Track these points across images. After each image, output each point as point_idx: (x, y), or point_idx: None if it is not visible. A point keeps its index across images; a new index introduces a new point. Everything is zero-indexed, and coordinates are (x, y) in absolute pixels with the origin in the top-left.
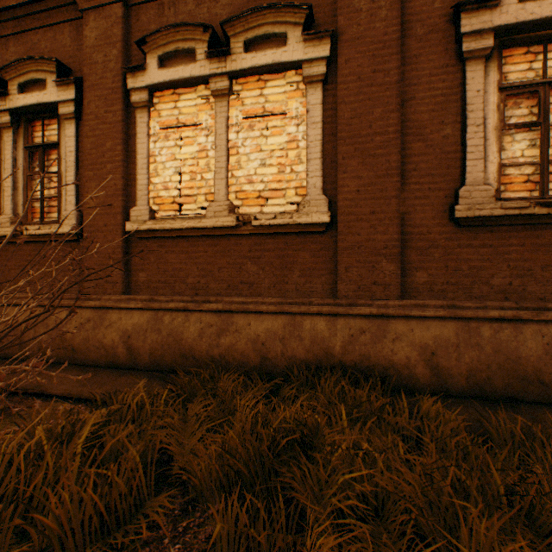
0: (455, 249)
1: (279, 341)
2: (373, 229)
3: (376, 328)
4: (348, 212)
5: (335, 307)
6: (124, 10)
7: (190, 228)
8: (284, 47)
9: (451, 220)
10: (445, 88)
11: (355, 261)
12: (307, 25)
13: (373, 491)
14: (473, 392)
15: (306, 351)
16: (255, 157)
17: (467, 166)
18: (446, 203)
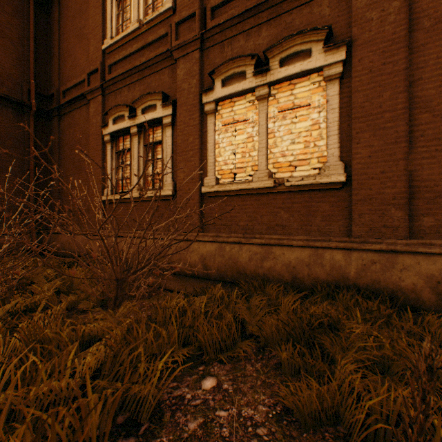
0: None
1: (306, 266)
2: (382, 185)
3: (385, 260)
4: (361, 173)
5: (349, 243)
6: (200, 54)
7: (242, 189)
8: (309, 58)
9: None
10: None
11: (367, 210)
12: (327, 39)
13: (380, 360)
14: None
15: (326, 274)
16: (287, 138)
17: None
18: None
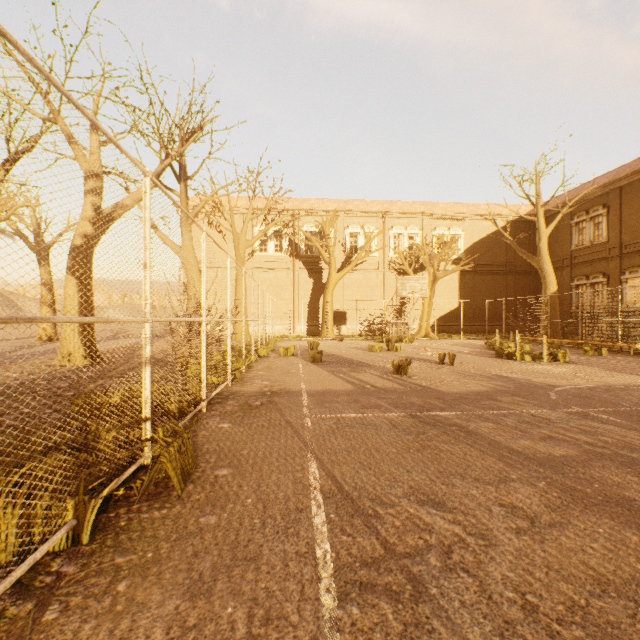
0: None
1: None
2: None
3: None
4: None
5: None
6: (619, 261)
7: (636, 309)
8: None
9: None
10: None
11: None
12: None
13: None
14: None
15: None
16: None
17: None
18: None
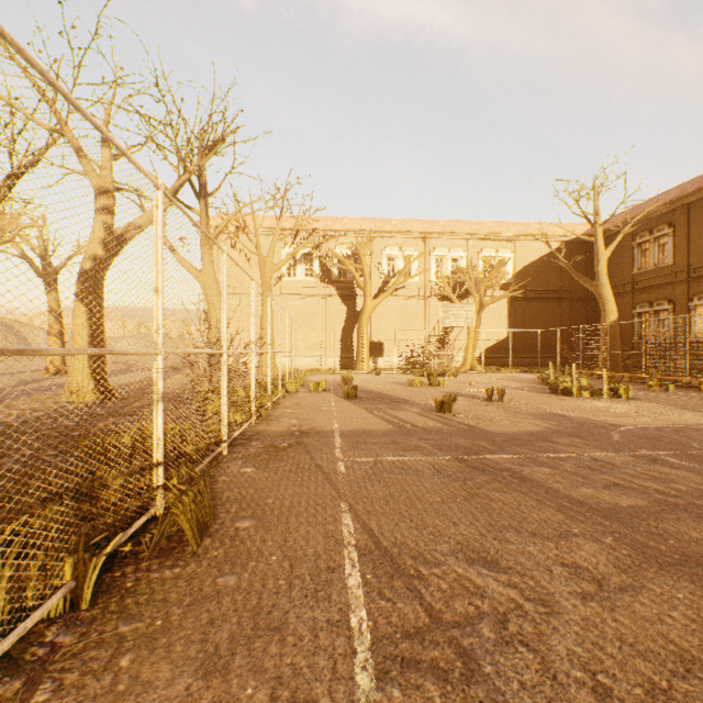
0: None
1: None
2: None
3: None
4: None
5: None
6: (686, 285)
7: None
8: None
9: None
10: None
11: None
12: None
13: None
14: None
15: None
16: None
17: None
18: None
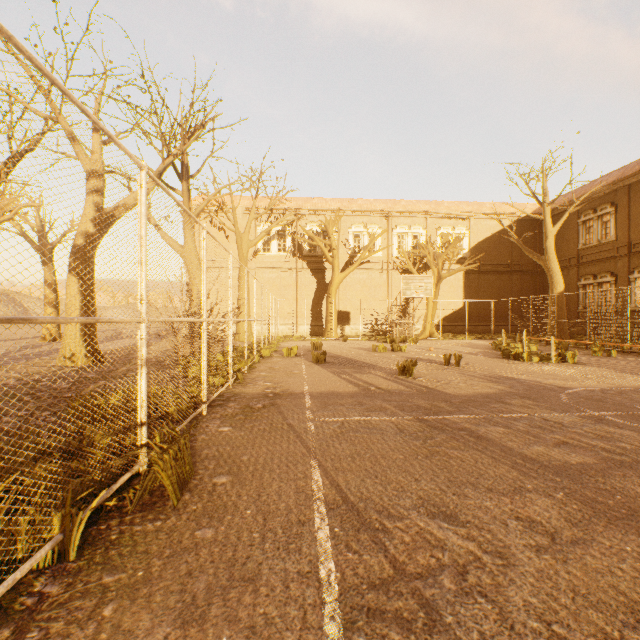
0: None
1: None
2: None
3: None
4: None
5: None
6: (627, 260)
7: None
8: None
9: None
10: None
11: None
12: None
13: None
14: None
15: None
16: None
17: None
18: None
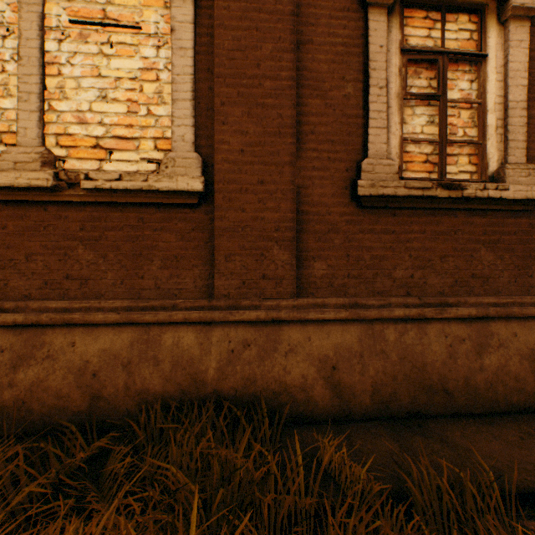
0: (357, 235)
1: (123, 369)
2: (261, 205)
3: (265, 338)
4: (230, 179)
5: (209, 312)
6: None
7: None
8: None
9: (353, 199)
10: (346, 36)
11: (239, 247)
12: None
13: None
14: (378, 412)
15: (165, 380)
16: (91, 85)
17: (370, 135)
18: (347, 178)
